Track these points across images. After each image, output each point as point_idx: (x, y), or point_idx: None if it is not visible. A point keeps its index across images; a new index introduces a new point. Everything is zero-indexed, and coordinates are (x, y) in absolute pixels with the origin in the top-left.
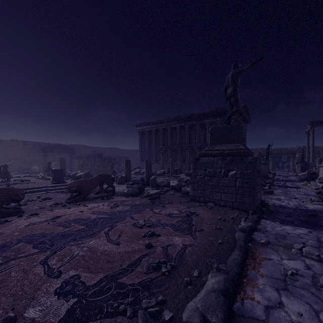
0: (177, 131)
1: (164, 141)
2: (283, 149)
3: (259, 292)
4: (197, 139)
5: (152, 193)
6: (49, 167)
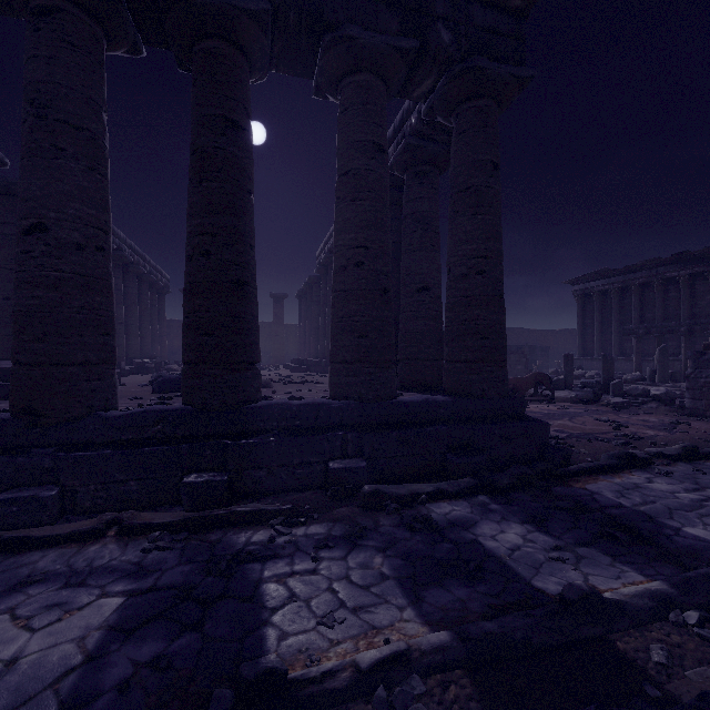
0: (683, 286)
1: (644, 311)
2: None
3: None
4: None
5: (615, 401)
6: None
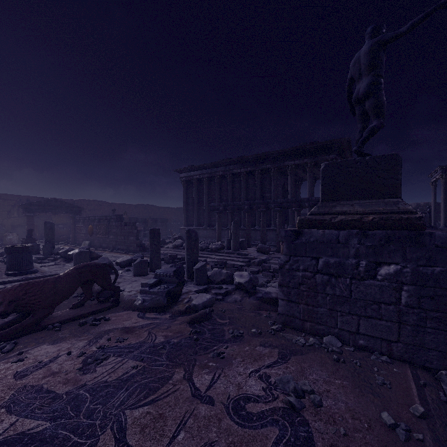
0: (243, 179)
1: (222, 195)
2: None
3: None
4: (273, 191)
5: (196, 303)
6: (30, 238)
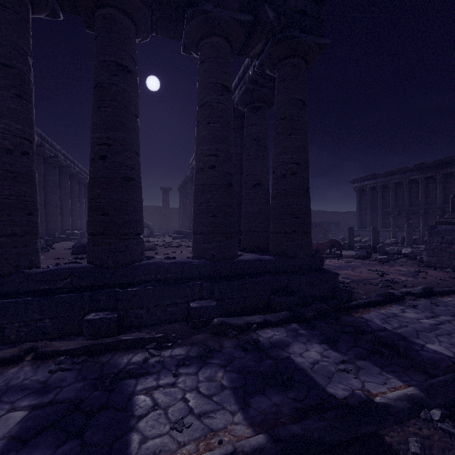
0: (421, 185)
1: (397, 200)
2: None
3: (451, 299)
4: None
5: (380, 257)
6: None
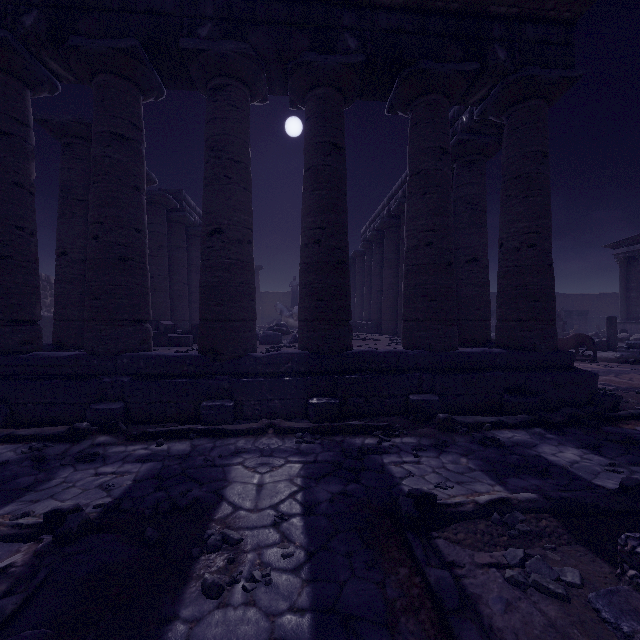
0: None
1: None
2: None
3: None
4: None
5: None
6: None
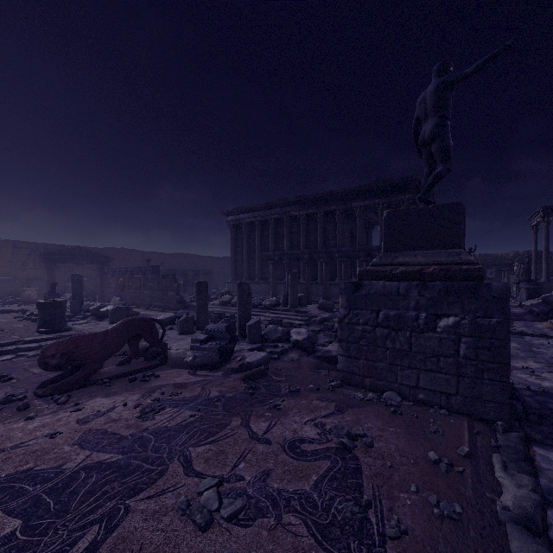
0: (302, 223)
1: (278, 242)
2: (489, 256)
3: None
4: (338, 238)
5: (250, 360)
6: (53, 293)
